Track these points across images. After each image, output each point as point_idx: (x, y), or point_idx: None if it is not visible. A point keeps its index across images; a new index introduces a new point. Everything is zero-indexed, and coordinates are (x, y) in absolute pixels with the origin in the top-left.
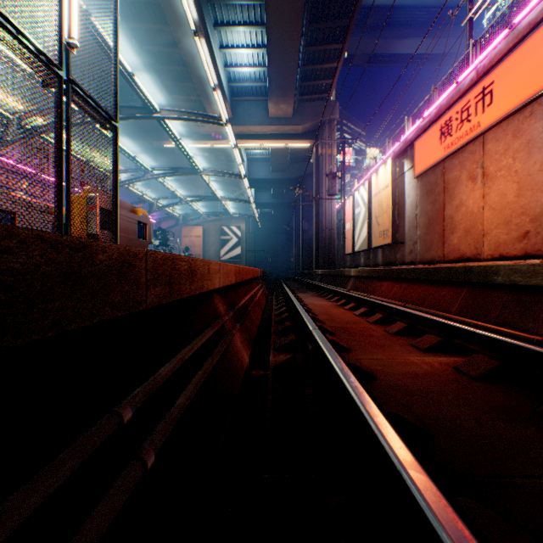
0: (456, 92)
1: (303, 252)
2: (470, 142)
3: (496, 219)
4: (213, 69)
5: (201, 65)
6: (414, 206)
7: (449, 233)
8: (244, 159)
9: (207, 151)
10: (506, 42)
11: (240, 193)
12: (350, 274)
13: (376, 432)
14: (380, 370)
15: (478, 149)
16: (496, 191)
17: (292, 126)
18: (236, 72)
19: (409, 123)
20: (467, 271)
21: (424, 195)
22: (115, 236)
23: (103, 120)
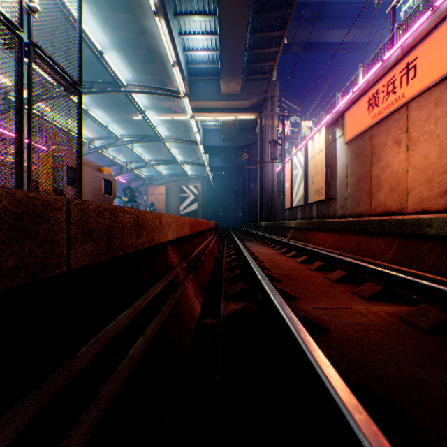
0: (382, 68)
1: (249, 207)
2: (395, 111)
3: (419, 178)
4: (172, 47)
5: (163, 49)
6: (345, 168)
7: (376, 191)
8: (200, 129)
9: (169, 123)
10: (429, 22)
11: (197, 158)
12: (290, 226)
13: (363, 442)
14: (329, 321)
15: (402, 117)
16: (419, 153)
17: (240, 102)
18: (193, 55)
19: (340, 97)
20: (399, 223)
21: (354, 158)
22: (79, 191)
23: (66, 84)
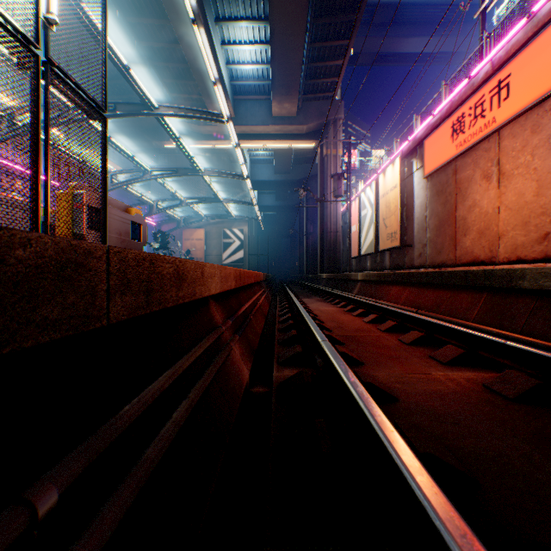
0: (469, 87)
1: (307, 255)
2: (484, 138)
3: (513, 220)
4: (213, 61)
5: (202, 62)
6: (424, 207)
7: (461, 235)
8: (247, 160)
9: (209, 152)
10: (525, 32)
11: (243, 195)
12: (357, 278)
13: (423, 502)
14: (400, 388)
15: (493, 146)
16: (513, 190)
17: (296, 126)
18: (238, 70)
19: (418, 121)
20: (487, 274)
21: (434, 196)
22: (104, 236)
23: (89, 109)
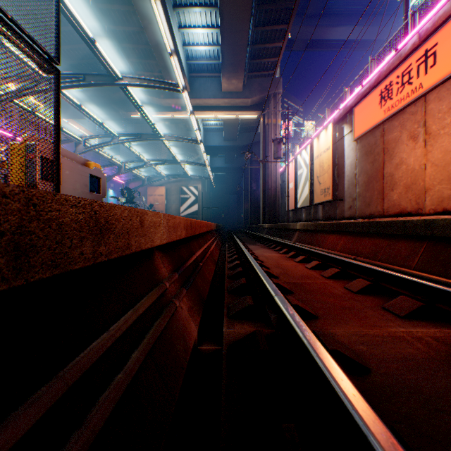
0: (396, 58)
1: (251, 209)
2: (411, 103)
3: (440, 175)
4: (169, 33)
5: (162, 43)
6: (353, 166)
7: (389, 190)
8: (201, 128)
9: (169, 122)
10: None
11: (197, 158)
12: (295, 228)
13: None
14: (366, 352)
15: (419, 110)
16: (440, 148)
17: (242, 99)
18: (193, 51)
19: (347, 93)
20: (428, 224)
21: (364, 156)
22: (57, 187)
23: (39, 58)
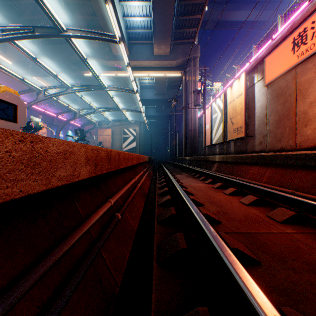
0: (312, 4)
1: (175, 145)
2: None
3: None
4: None
5: (106, 13)
6: (264, 108)
7: (302, 126)
8: (138, 85)
9: (114, 81)
10: None
11: (135, 108)
12: (214, 160)
13: None
14: None
15: None
16: None
17: (169, 61)
18: (131, 21)
19: (255, 49)
20: None
21: (274, 98)
22: None
23: None
